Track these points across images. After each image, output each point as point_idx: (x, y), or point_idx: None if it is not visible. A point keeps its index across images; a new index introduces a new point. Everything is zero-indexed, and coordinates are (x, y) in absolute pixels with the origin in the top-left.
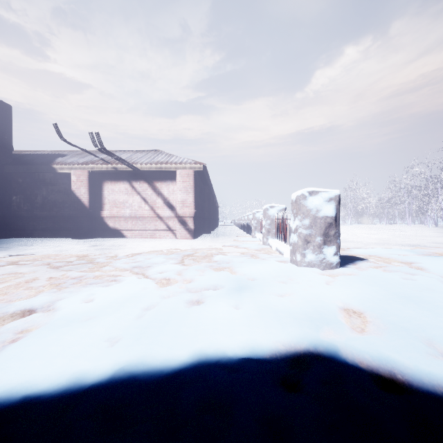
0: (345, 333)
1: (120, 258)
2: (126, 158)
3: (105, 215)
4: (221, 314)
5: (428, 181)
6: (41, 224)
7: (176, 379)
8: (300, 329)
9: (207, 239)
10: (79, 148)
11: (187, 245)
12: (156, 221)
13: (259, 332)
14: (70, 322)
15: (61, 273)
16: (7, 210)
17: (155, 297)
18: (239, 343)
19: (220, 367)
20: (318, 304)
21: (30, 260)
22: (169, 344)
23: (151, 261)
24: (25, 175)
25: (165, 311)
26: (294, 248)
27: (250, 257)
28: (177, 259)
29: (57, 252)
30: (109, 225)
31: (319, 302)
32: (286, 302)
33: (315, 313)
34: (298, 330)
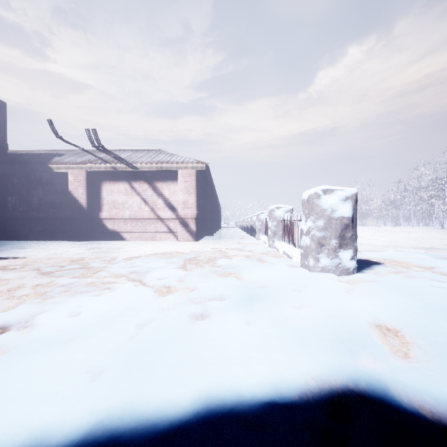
0: (388, 361)
1: (117, 262)
2: (125, 158)
3: (104, 217)
4: (231, 334)
5: (434, 182)
6: (37, 226)
7: (176, 443)
8: (332, 355)
9: (209, 241)
10: (76, 146)
11: (189, 248)
12: (157, 222)
13: (281, 360)
14: (47, 344)
15: (51, 280)
16: (1, 211)
17: (152, 311)
18: (258, 378)
19: (236, 420)
20: (344, 319)
21: (20, 265)
22: (168, 379)
23: (150, 266)
24: (21, 175)
25: (164, 329)
26: (306, 251)
27: (257, 261)
28: (178, 264)
29: (50, 255)
30: (108, 227)
31: (345, 317)
32: (306, 316)
33: (344, 332)
34: (330, 357)
